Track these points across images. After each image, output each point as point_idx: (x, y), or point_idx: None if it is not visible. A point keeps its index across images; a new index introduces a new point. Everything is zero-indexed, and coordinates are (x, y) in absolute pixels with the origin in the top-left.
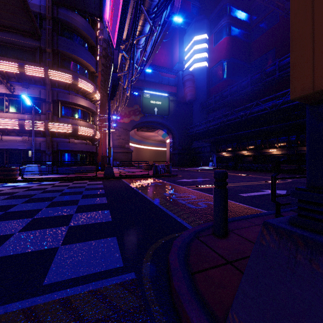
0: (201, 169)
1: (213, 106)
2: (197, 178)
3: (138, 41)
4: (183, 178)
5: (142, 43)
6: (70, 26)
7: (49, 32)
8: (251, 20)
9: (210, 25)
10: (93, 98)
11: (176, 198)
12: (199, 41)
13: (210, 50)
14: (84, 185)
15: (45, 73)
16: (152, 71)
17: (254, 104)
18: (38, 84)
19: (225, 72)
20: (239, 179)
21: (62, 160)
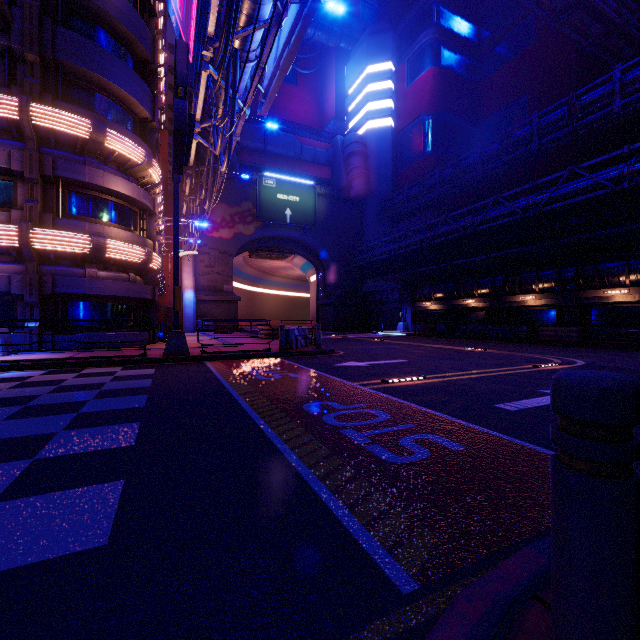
0: (382, 336)
1: (405, 208)
2: (378, 358)
3: (244, 41)
4: (348, 359)
5: (255, 49)
6: (88, 7)
7: (33, 13)
8: (479, 38)
9: (399, 44)
10: (144, 178)
11: (337, 421)
12: (376, 75)
13: (399, 95)
14: (101, 382)
15: (20, 110)
16: (281, 134)
17: (485, 205)
18: (4, 136)
19: (430, 140)
20: (473, 360)
21: (67, 317)
